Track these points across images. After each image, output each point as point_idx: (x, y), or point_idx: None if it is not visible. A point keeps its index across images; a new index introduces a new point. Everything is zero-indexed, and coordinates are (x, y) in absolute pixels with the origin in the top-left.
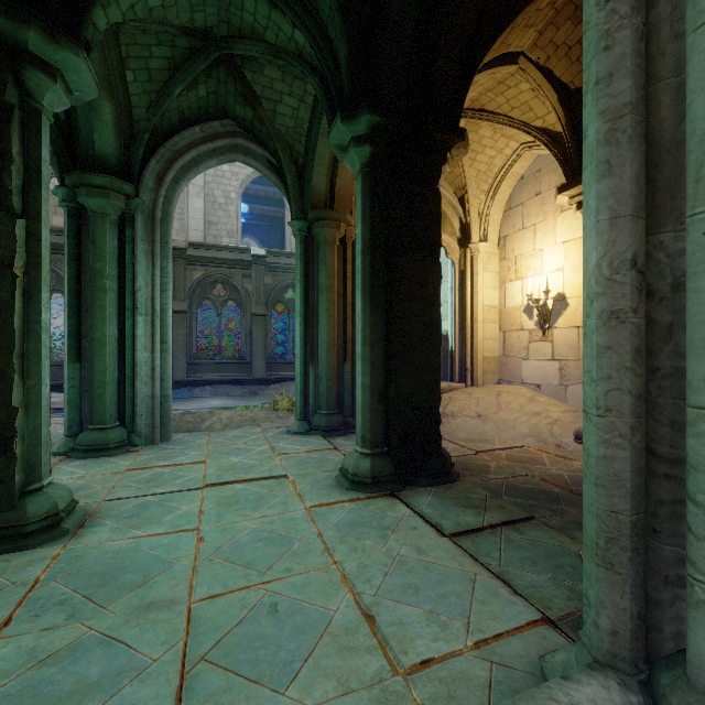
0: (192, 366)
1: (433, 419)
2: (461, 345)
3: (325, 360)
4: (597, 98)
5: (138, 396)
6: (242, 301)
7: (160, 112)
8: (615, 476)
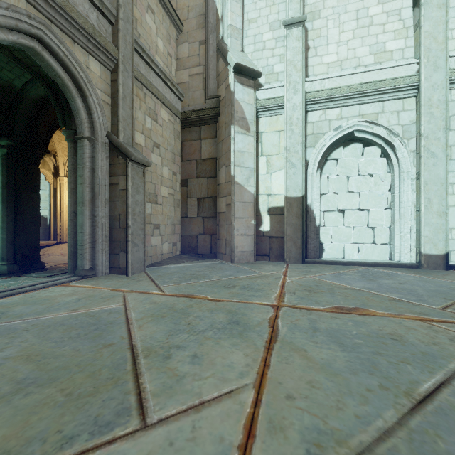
0: None
1: (37, 250)
2: (54, 223)
3: None
4: (69, 185)
5: None
6: None
7: None
8: (71, 245)
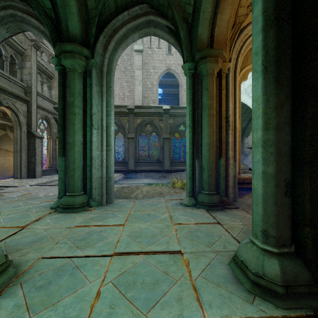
0: (136, 163)
1: None
2: None
3: (207, 156)
4: None
5: (93, 176)
6: (159, 132)
7: (102, 0)
8: None
